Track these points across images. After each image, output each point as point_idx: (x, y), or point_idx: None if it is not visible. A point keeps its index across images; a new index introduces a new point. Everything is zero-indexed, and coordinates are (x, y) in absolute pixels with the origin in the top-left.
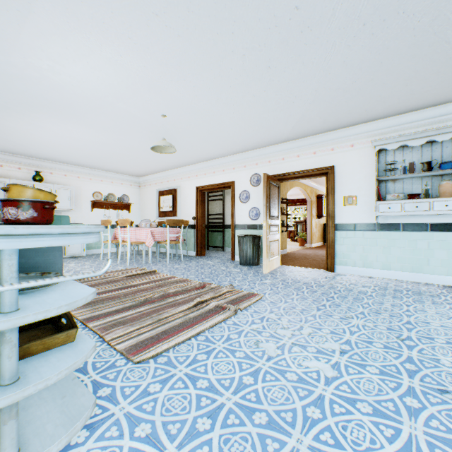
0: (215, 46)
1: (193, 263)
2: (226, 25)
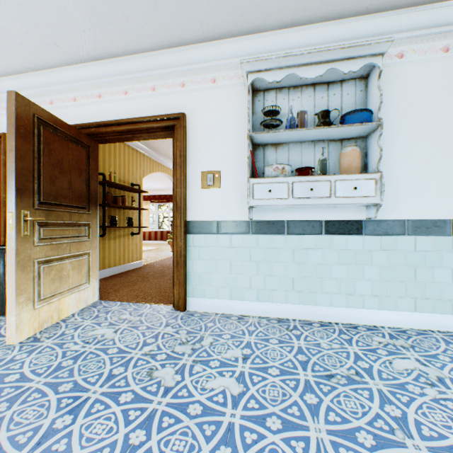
0: None
1: None
2: None
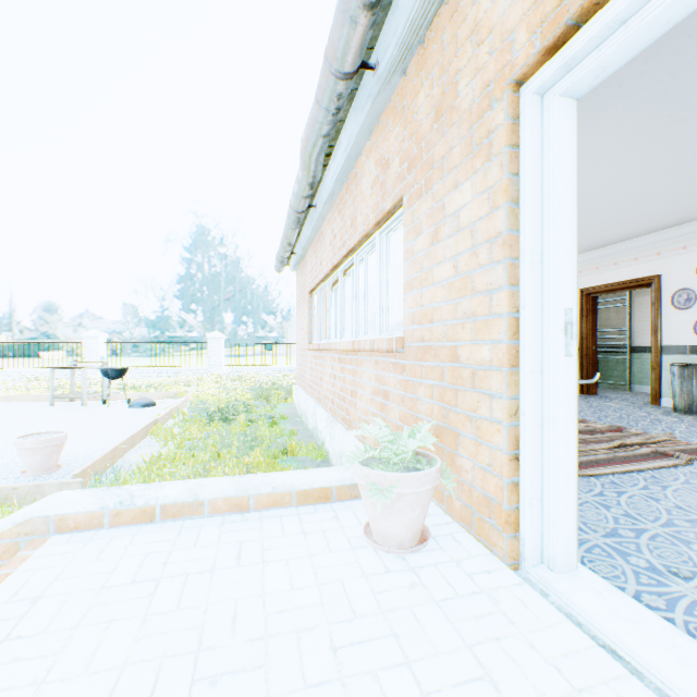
0: (653, 124)
1: (580, 402)
2: (677, 100)
